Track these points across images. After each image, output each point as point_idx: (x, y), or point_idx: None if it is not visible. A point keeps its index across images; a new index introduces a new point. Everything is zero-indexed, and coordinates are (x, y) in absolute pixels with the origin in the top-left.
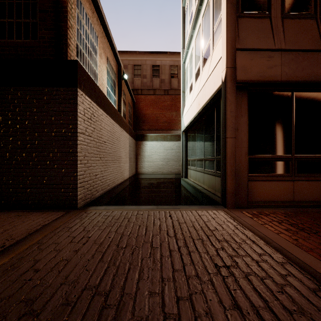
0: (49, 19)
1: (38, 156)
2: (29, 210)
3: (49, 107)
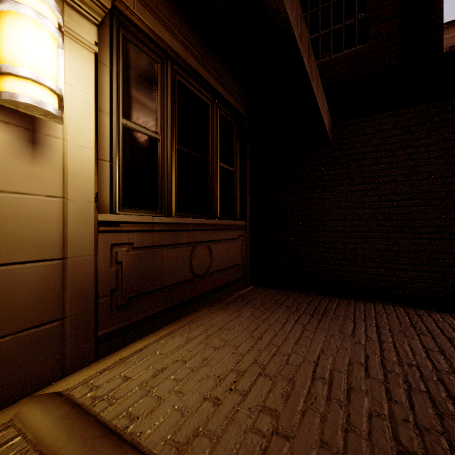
0: (390, 2)
1: (417, 218)
2: (401, 304)
3: (439, 134)
